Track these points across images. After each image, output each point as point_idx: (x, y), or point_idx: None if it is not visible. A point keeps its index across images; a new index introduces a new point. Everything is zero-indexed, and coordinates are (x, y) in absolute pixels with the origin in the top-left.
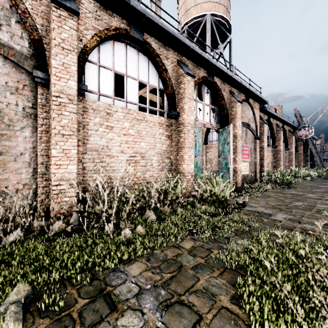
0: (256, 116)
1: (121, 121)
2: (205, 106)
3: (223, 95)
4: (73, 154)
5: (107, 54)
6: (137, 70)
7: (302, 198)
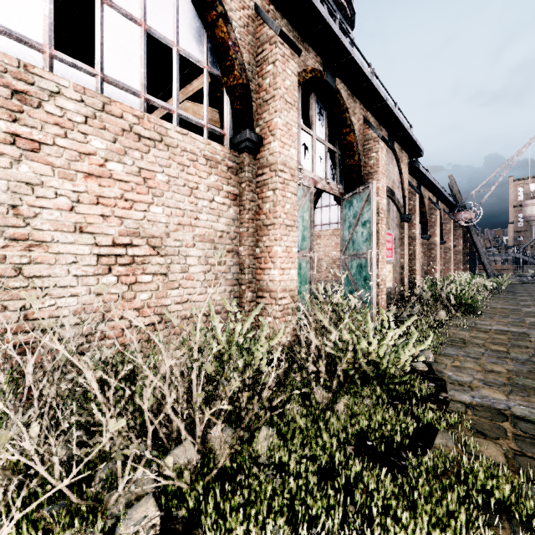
0: (404, 178)
1: (75, 130)
2: (317, 143)
3: (352, 121)
4: None
5: None
6: None
7: None
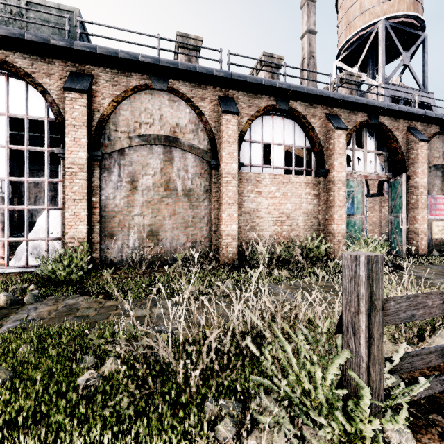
0: None
1: (268, 186)
2: (368, 154)
3: (394, 135)
4: (235, 217)
5: (256, 130)
6: (283, 136)
7: None
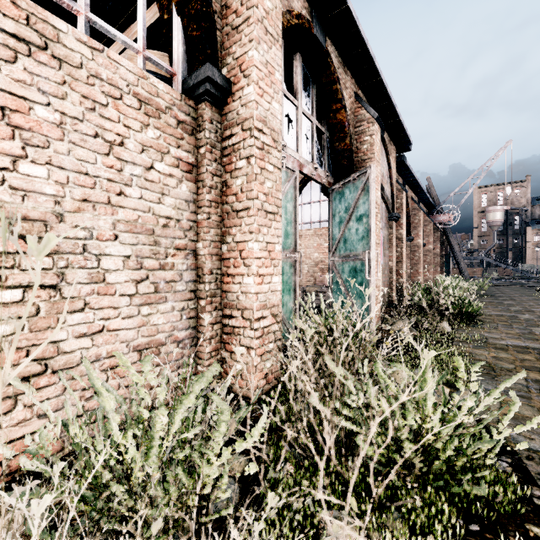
0: (392, 172)
1: None
2: (302, 118)
3: (343, 96)
4: None
5: None
6: None
7: None
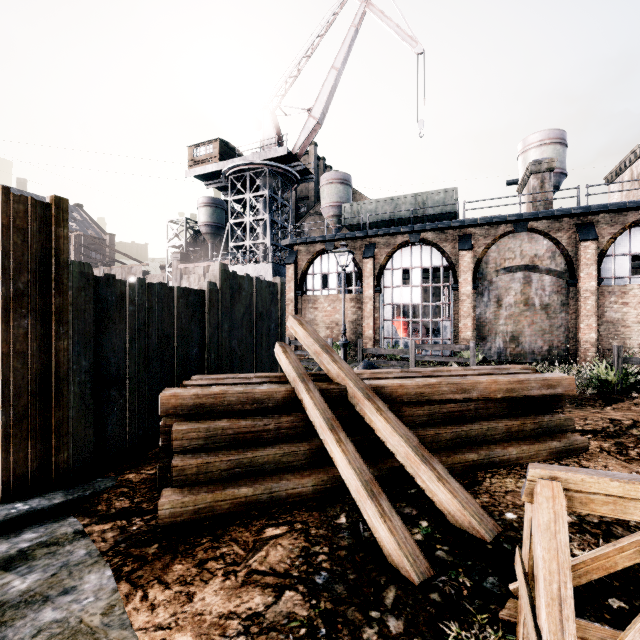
0: None
1: (637, 297)
2: None
3: None
4: (594, 327)
5: (622, 243)
6: None
7: None
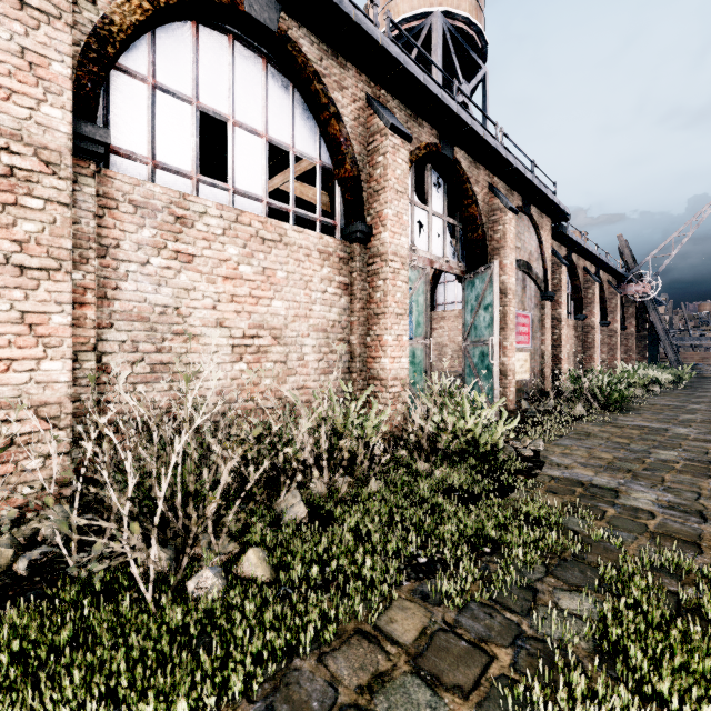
0: (545, 247)
1: (216, 242)
2: (434, 218)
3: (474, 192)
4: (58, 327)
5: (177, 56)
6: (263, 112)
7: (666, 438)
